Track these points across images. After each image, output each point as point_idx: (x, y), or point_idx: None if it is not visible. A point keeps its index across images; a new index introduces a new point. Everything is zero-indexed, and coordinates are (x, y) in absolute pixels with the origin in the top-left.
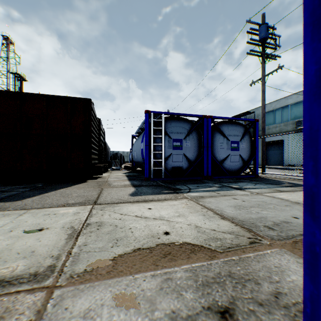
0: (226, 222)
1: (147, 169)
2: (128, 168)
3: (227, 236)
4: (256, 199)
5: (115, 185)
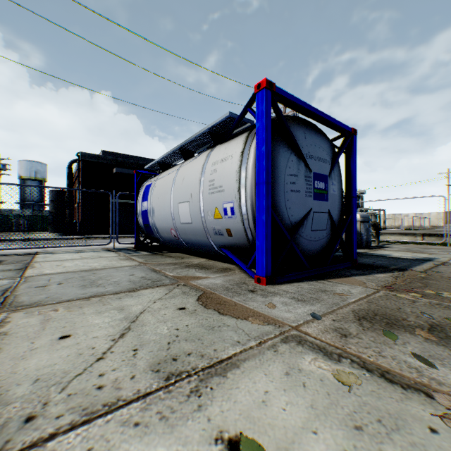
0: (145, 290)
1: None
2: None
3: (179, 290)
4: (55, 279)
5: None
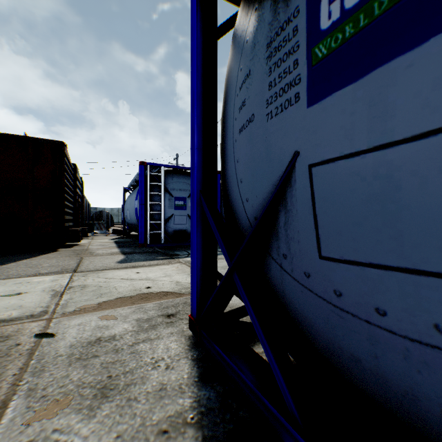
0: None
1: (142, 233)
2: (119, 232)
3: None
4: None
5: (99, 254)
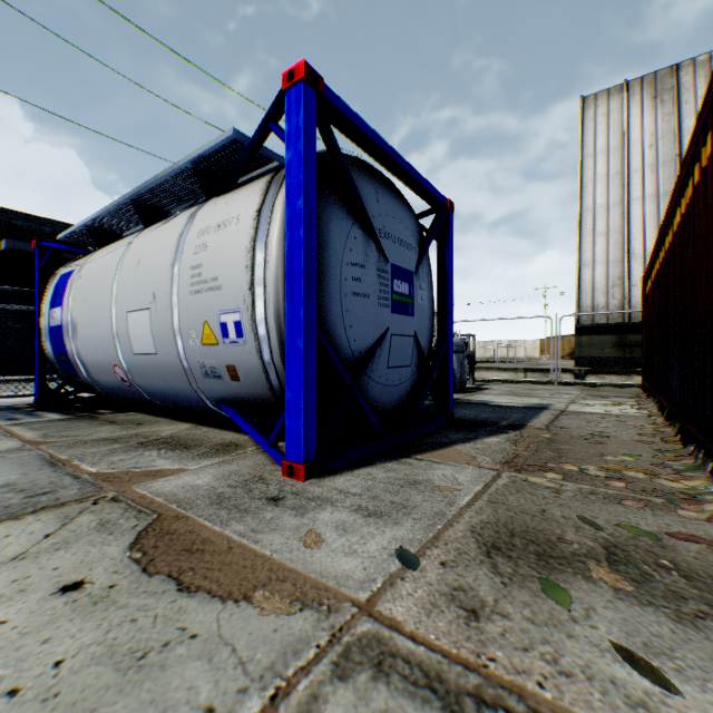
0: None
1: None
2: None
3: (93, 518)
4: None
5: None
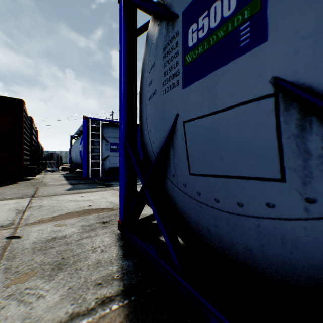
0: None
1: (85, 169)
2: (67, 169)
3: None
4: None
5: (52, 184)
